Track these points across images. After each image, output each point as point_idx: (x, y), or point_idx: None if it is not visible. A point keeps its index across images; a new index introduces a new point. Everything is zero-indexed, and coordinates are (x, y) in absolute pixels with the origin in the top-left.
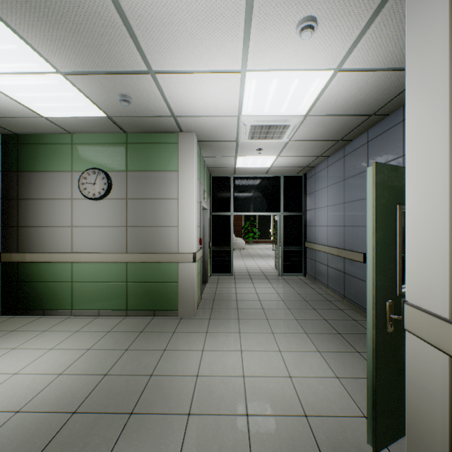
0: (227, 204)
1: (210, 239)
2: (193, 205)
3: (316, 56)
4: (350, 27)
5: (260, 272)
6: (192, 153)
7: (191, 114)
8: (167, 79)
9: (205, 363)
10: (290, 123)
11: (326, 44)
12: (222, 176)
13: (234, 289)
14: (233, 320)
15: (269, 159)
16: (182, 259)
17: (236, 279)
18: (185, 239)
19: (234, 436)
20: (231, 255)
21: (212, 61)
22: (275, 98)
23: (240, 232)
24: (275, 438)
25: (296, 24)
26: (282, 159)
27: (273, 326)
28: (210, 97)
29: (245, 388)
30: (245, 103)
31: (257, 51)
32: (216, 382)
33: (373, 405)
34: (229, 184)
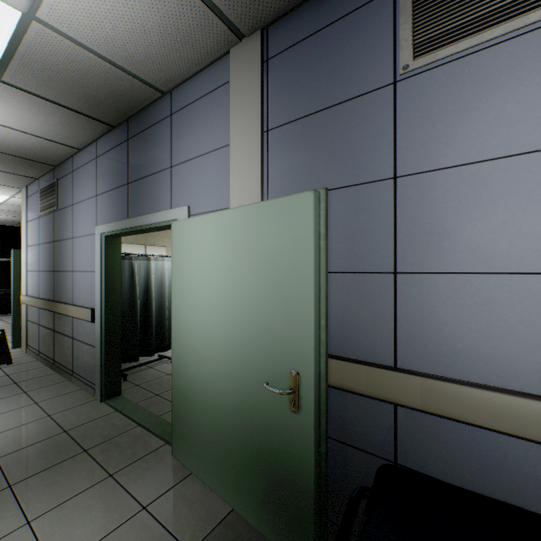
0: None
1: None
2: None
3: None
4: (10, 191)
5: None
6: None
7: None
8: None
9: None
10: None
11: None
12: None
13: None
14: None
15: None
16: None
17: None
18: None
19: None
20: None
21: None
22: None
23: None
24: None
25: None
26: None
27: None
28: None
29: None
30: None
31: None
32: None
33: (13, 333)
34: None
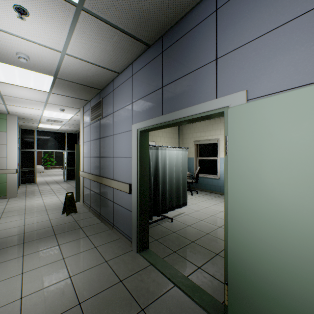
0: (32, 145)
1: (20, 164)
2: (16, 147)
3: (67, 112)
4: (74, 111)
5: (54, 181)
6: (16, 125)
7: (18, 112)
8: (11, 106)
9: (28, 203)
10: (64, 120)
11: (69, 112)
12: (29, 129)
13: (38, 188)
14: (38, 195)
15: (58, 126)
16: (10, 172)
17: (39, 185)
18: (11, 163)
19: (41, 208)
20: (35, 173)
21: (32, 107)
22: (56, 115)
23: (40, 161)
24: (53, 206)
25: (59, 108)
26: (65, 127)
27: (57, 194)
28: (29, 111)
29: (44, 203)
30: (44, 114)
31: (48, 109)
32: (34, 204)
33: (76, 193)
34: (33, 134)
